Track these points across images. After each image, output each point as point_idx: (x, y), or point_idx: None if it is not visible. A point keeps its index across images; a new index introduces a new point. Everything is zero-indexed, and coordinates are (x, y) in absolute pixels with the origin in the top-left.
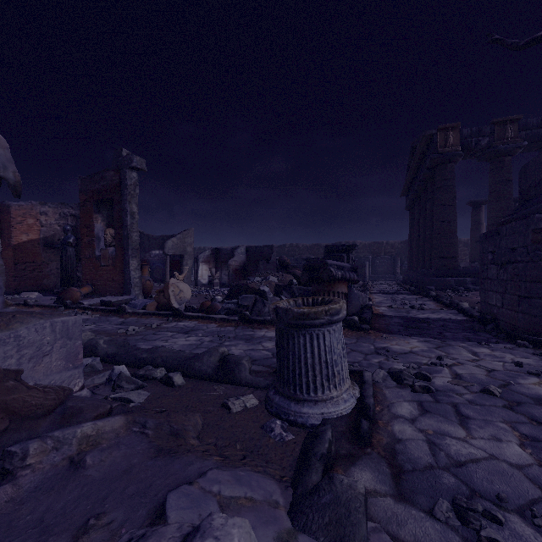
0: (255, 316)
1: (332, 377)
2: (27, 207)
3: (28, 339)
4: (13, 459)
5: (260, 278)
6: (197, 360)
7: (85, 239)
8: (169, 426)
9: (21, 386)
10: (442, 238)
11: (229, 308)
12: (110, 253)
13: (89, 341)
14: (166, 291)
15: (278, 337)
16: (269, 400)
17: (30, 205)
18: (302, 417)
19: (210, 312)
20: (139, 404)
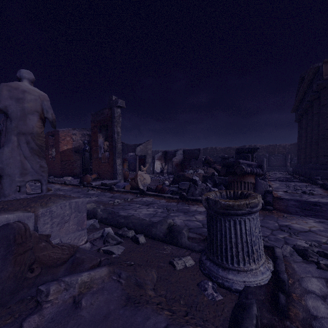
0: (189, 196)
1: (251, 253)
2: (66, 131)
3: (56, 212)
4: (41, 295)
5: (192, 170)
6: (153, 227)
7: (94, 148)
8: (135, 279)
9: (49, 245)
10: (327, 141)
11: (173, 190)
12: (106, 155)
13: (93, 209)
14: (136, 179)
15: (208, 219)
16: (202, 263)
17: (68, 130)
18: (228, 281)
19: (161, 192)
20: (118, 255)
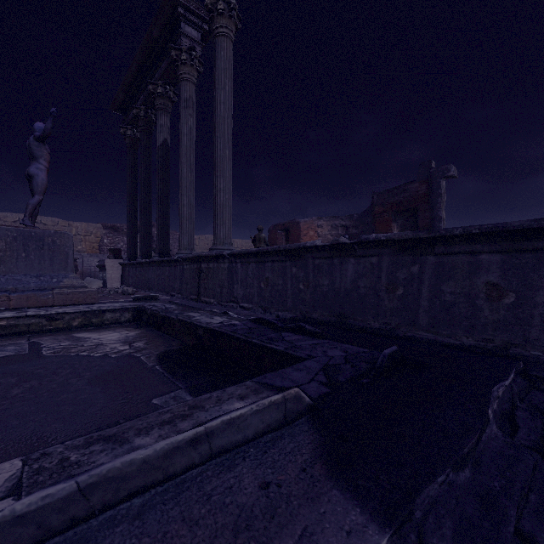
0: None
1: None
2: (309, 222)
3: None
4: None
5: None
6: None
7: None
8: None
9: None
10: None
11: None
12: None
13: None
14: None
15: None
16: None
17: (311, 220)
18: None
19: None
20: None
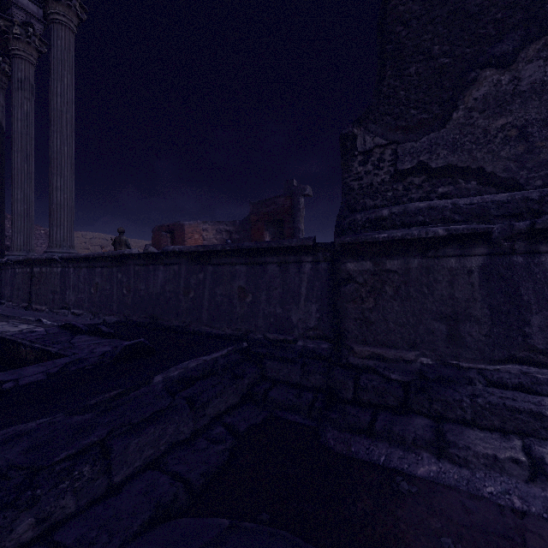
0: None
1: None
2: (194, 225)
3: None
4: None
5: None
6: None
7: None
8: None
9: None
10: None
11: None
12: None
13: None
14: None
15: None
16: None
17: (196, 223)
18: None
19: None
20: None
